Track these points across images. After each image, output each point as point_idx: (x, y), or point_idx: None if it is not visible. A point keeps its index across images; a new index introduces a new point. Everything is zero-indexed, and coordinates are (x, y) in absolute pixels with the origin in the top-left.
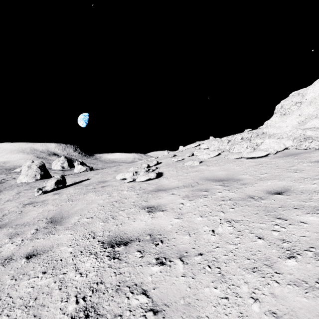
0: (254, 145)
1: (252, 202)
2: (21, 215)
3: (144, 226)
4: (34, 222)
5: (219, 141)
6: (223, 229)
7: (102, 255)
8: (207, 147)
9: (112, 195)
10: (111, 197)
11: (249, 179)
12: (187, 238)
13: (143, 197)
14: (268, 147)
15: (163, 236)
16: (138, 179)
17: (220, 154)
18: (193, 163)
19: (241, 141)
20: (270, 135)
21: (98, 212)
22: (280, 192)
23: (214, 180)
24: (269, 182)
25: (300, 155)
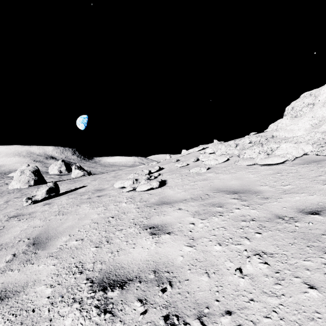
0: (269, 150)
1: (283, 224)
2: (2, 232)
3: (147, 256)
4: (13, 242)
5: (226, 145)
6: (253, 267)
7: (90, 305)
8: (213, 151)
9: (109, 207)
10: (108, 211)
11: (270, 191)
12: (205, 280)
13: (144, 212)
14: (285, 152)
15: (172, 274)
16: (139, 189)
17: (228, 160)
18: (199, 170)
19: (252, 145)
20: (284, 139)
21: (90, 232)
22: (316, 211)
23: (227, 191)
24: (297, 196)
25: (325, 162)
